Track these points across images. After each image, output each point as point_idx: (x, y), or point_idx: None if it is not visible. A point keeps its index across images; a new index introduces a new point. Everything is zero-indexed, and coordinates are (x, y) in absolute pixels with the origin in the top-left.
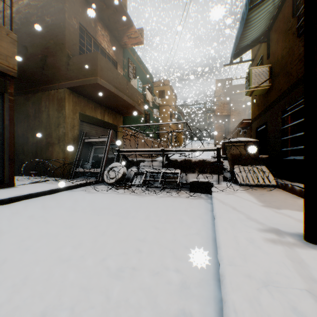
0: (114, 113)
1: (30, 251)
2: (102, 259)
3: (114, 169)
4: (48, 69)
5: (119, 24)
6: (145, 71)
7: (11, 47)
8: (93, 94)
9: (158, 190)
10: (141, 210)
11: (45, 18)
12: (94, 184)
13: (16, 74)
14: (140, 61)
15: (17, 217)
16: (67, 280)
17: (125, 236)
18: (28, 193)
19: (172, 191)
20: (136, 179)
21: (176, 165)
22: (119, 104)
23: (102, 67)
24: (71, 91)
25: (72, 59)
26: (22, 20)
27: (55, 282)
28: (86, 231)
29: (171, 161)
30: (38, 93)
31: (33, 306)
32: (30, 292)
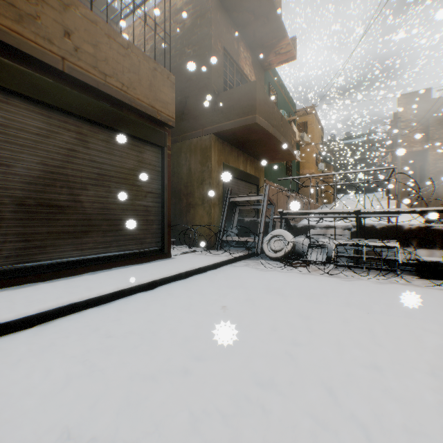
0: (256, 161)
1: (305, 346)
2: (431, 374)
3: (285, 239)
4: (188, 113)
5: (267, 38)
6: (287, 98)
7: (169, 92)
8: (241, 138)
9: (357, 271)
10: (378, 301)
11: (185, 49)
12: (248, 257)
13: (173, 123)
14: (282, 85)
15: (220, 297)
16: (423, 399)
17: (415, 341)
18: (198, 267)
19: (386, 275)
20: (312, 253)
21: (371, 234)
22: (269, 149)
23: (260, 100)
24: (216, 137)
25: (220, 95)
26: (156, 58)
27: (409, 398)
28: (341, 326)
29: (362, 227)
30: (176, 143)
31: (431, 430)
32: (396, 408)
